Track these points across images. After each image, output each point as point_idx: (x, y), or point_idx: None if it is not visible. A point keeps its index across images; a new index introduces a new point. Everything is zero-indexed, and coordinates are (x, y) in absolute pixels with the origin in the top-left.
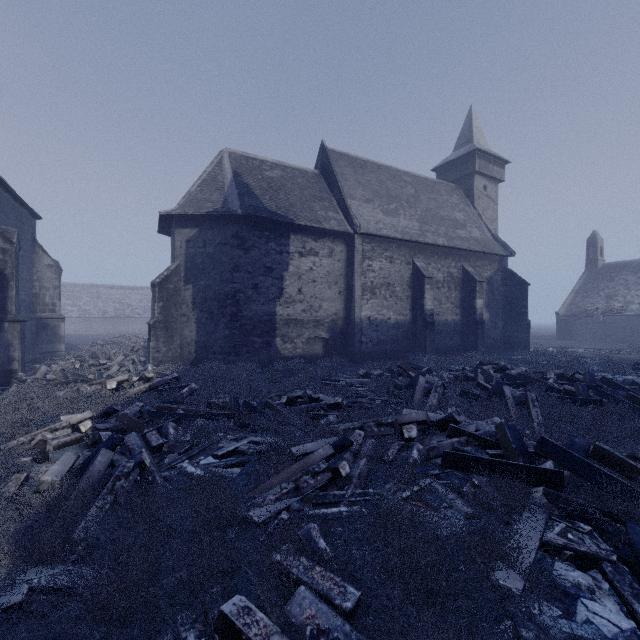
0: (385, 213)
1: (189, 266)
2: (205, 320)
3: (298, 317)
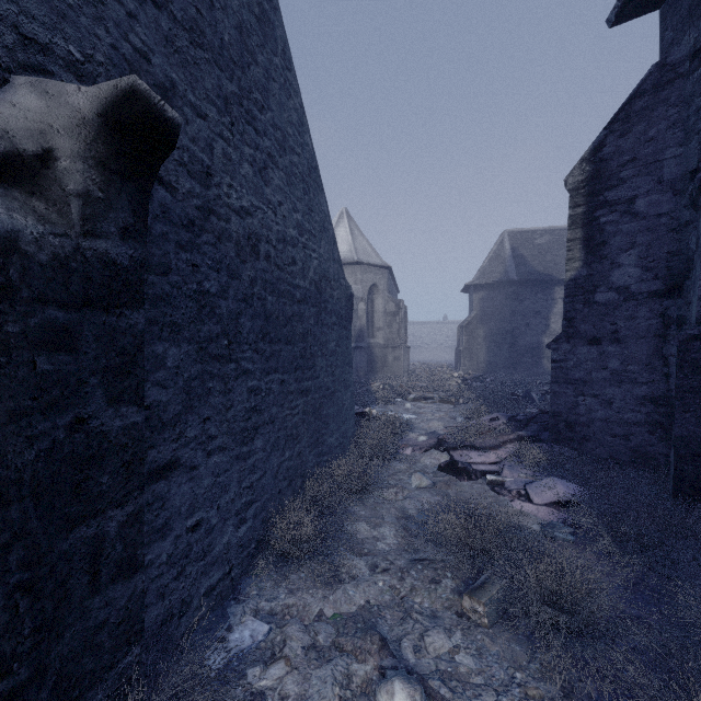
0: None
1: (482, 314)
2: (493, 347)
3: None
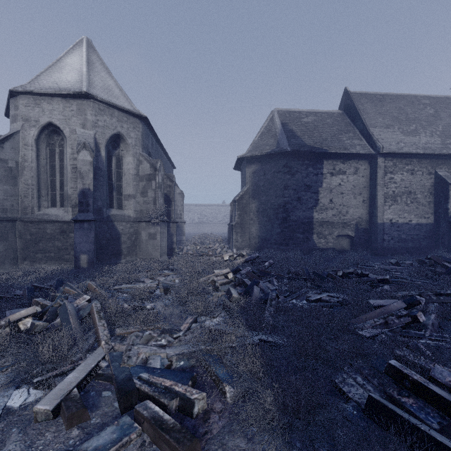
0: (405, 134)
1: (254, 188)
2: (265, 222)
3: (329, 220)
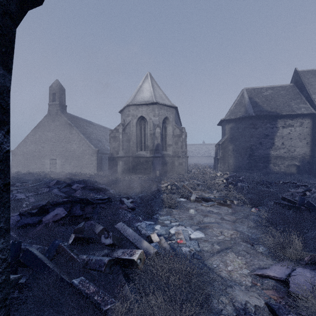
0: None
1: (231, 137)
2: (238, 157)
3: (281, 155)
